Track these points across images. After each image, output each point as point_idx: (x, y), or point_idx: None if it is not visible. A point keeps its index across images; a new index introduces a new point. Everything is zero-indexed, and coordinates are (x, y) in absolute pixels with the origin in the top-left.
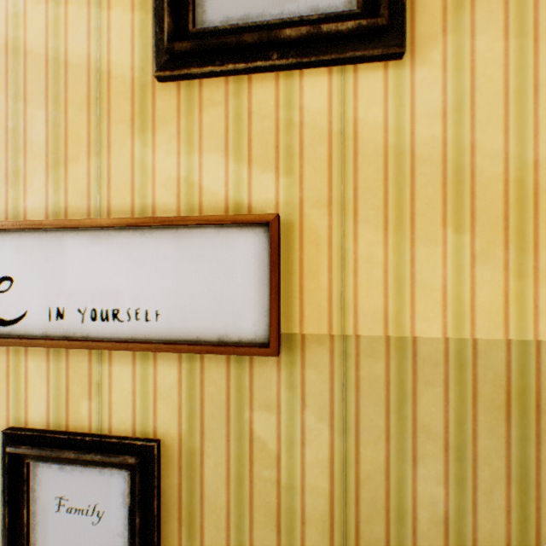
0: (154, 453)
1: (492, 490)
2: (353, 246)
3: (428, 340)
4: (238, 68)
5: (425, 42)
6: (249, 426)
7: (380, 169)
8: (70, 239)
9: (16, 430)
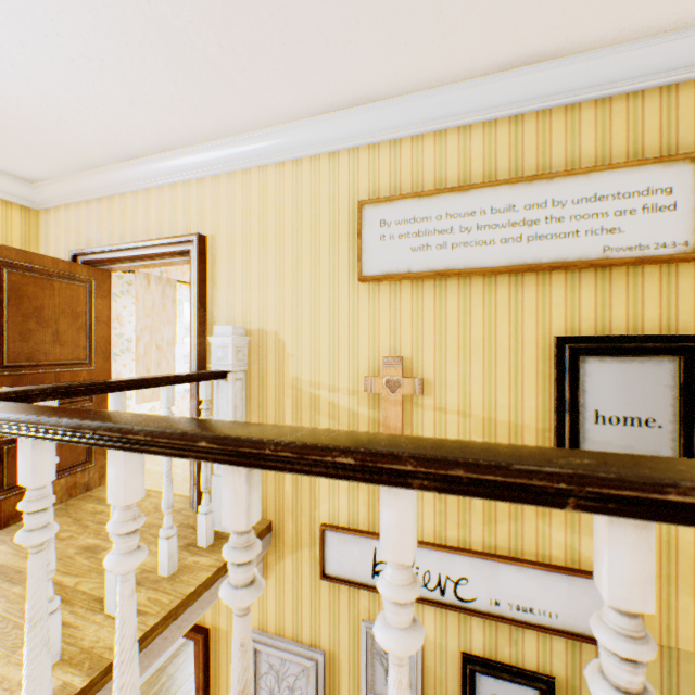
0: (554, 684)
1: None
2: (674, 600)
3: None
4: None
5: None
6: None
7: (691, 564)
8: (502, 565)
9: (468, 654)
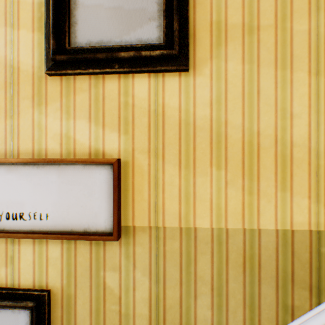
0: (46, 299)
1: (236, 311)
2: (162, 176)
3: (203, 229)
4: (95, 72)
5: (201, 62)
6: (103, 280)
7: (177, 132)
8: None
9: None
